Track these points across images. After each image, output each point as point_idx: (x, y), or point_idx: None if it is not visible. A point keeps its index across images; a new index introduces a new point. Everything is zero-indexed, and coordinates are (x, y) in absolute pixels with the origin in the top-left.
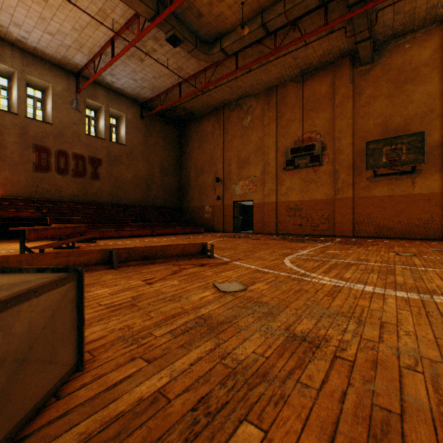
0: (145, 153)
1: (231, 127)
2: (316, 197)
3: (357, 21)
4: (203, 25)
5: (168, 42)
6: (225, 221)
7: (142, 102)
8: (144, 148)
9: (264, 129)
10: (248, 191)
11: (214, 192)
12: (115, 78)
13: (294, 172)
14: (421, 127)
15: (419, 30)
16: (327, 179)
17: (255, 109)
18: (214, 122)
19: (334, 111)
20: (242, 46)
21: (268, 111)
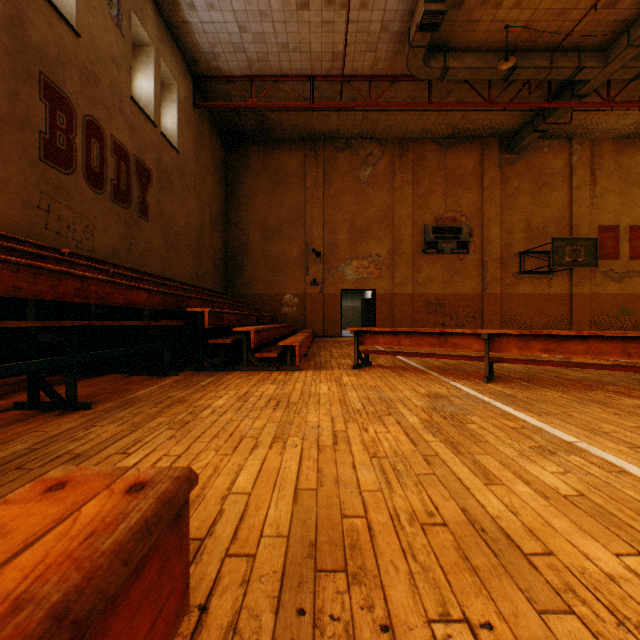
0: (196, 179)
1: (338, 175)
2: (462, 291)
3: (560, 111)
4: (445, 20)
5: (422, 17)
6: (327, 319)
7: (203, 73)
8: (195, 169)
9: (394, 192)
10: (367, 276)
11: (307, 272)
12: (206, 1)
13: (435, 257)
14: (555, 231)
15: (554, 140)
16: (474, 271)
17: (380, 161)
18: (303, 159)
19: (483, 194)
20: (468, 77)
21: (401, 170)
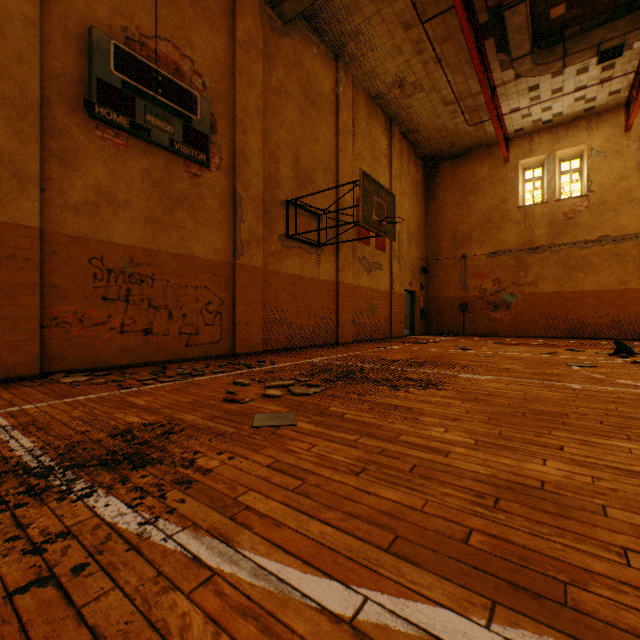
0: None
1: None
2: (196, 251)
3: None
4: None
5: None
6: None
7: None
8: None
9: None
10: None
11: None
12: None
13: (128, 141)
14: (324, 184)
15: (323, 44)
16: (220, 211)
17: None
18: None
19: (237, 51)
20: None
21: None
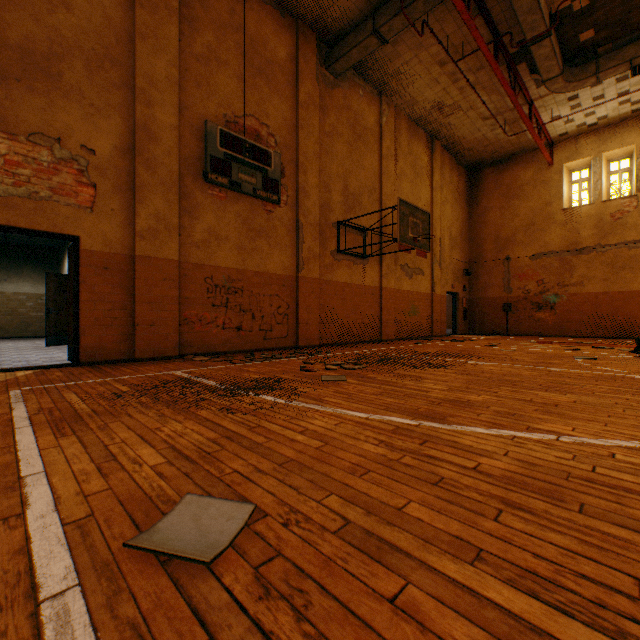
0: None
1: None
2: (270, 268)
3: (421, 4)
4: None
5: None
6: None
7: None
8: None
9: (137, 7)
10: (51, 194)
11: None
12: None
13: (227, 194)
14: (369, 204)
15: (368, 85)
16: (287, 237)
17: None
18: None
19: (299, 111)
20: None
21: None
